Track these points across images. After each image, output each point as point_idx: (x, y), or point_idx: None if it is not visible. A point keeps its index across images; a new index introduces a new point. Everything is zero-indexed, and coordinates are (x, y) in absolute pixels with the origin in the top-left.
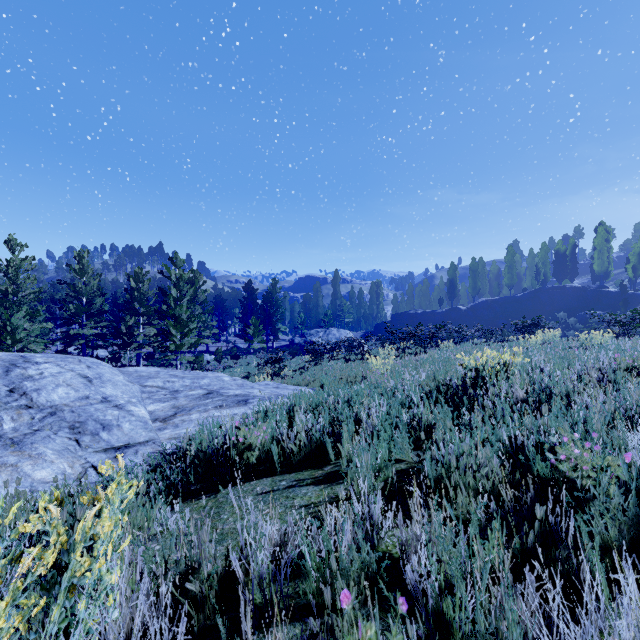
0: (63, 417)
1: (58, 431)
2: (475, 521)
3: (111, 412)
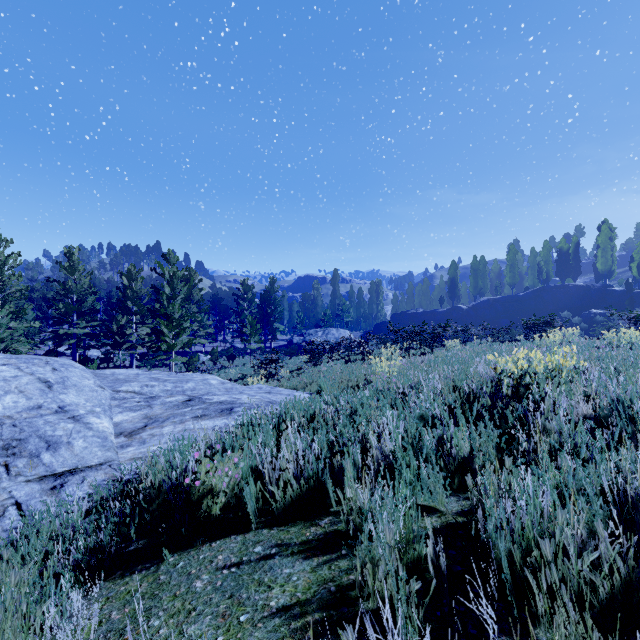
0: None
1: None
2: None
3: (64, 425)
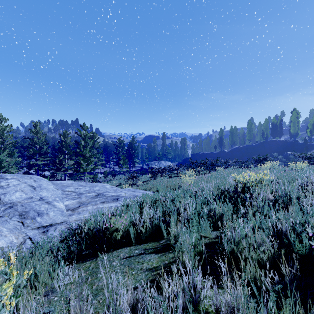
0: (16, 209)
1: (12, 217)
2: (274, 298)
3: (44, 206)
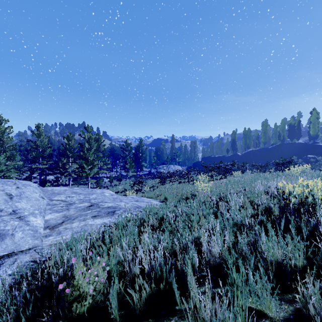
0: None
1: None
2: None
3: (12, 223)
